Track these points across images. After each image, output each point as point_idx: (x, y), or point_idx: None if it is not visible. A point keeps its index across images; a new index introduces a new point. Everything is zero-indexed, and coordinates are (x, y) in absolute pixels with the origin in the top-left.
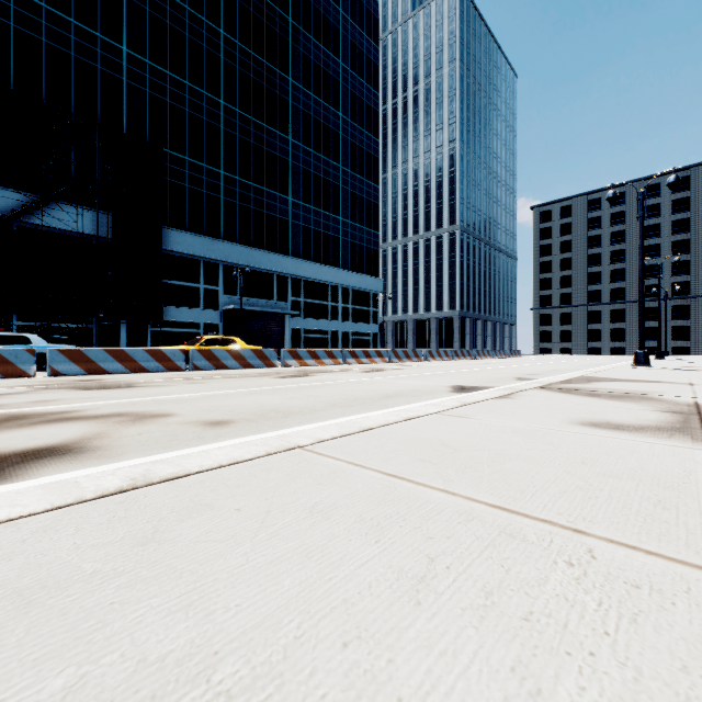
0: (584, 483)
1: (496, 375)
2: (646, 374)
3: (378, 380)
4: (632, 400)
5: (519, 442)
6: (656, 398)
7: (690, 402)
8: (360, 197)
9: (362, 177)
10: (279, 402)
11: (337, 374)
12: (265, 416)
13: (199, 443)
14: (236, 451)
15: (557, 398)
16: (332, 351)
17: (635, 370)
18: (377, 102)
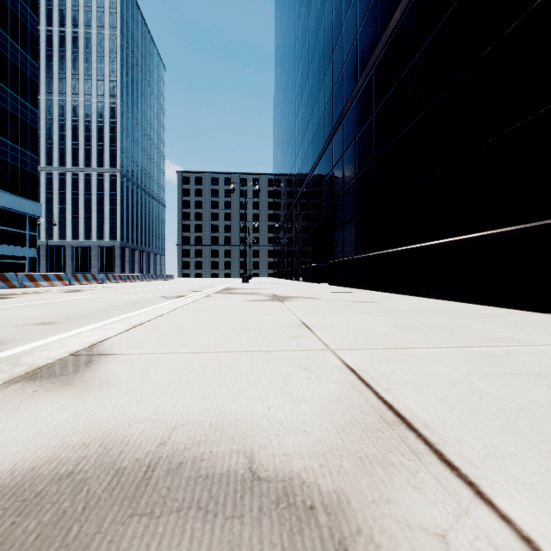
0: (262, 309)
1: (177, 290)
2: (251, 286)
3: (98, 296)
4: (255, 294)
5: (237, 306)
6: (262, 293)
7: (272, 294)
8: (13, 114)
9: (16, 94)
10: (53, 312)
11: (43, 295)
12: (72, 317)
13: (71, 329)
14: (143, 317)
15: (229, 296)
16: (6, 275)
17: (245, 284)
18: (36, 26)
